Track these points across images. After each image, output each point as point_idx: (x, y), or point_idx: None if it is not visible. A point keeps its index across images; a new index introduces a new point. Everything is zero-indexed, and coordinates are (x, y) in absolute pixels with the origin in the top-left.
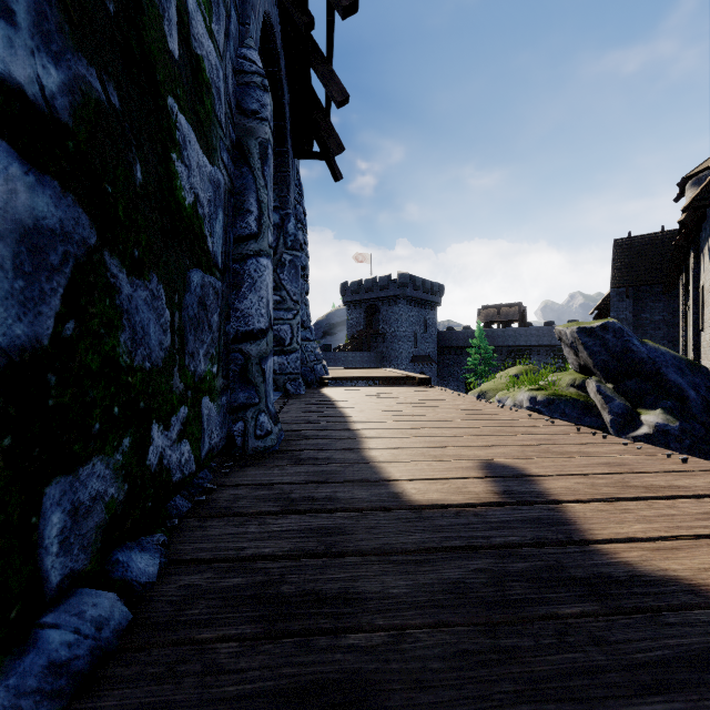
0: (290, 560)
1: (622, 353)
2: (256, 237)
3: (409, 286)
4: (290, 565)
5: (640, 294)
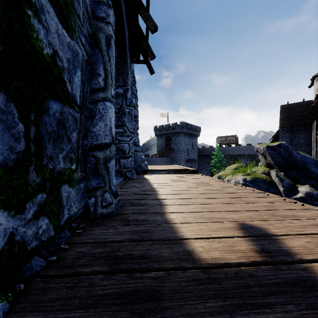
0: None
1: (288, 158)
2: (103, 90)
3: (185, 127)
4: None
5: (293, 130)
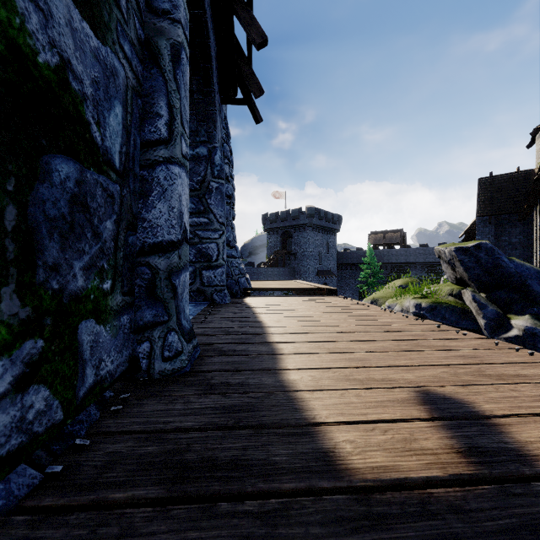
0: None
1: (493, 268)
2: (167, 143)
3: (315, 217)
4: None
5: (500, 221)
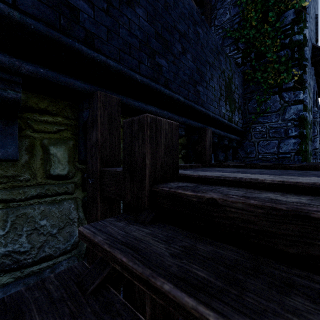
0: None
1: None
2: (316, 135)
3: None
4: None
5: None
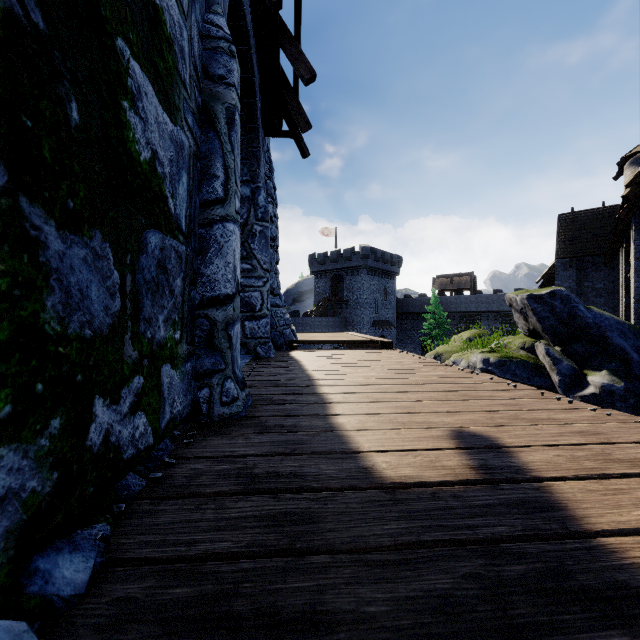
0: (247, 560)
1: (569, 318)
2: (223, 202)
3: (371, 258)
4: (246, 567)
5: (583, 264)
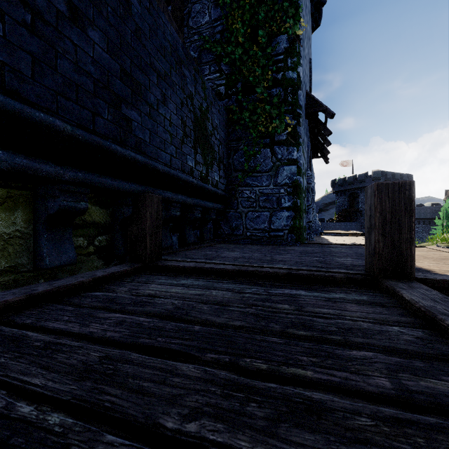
0: None
1: None
2: (310, 205)
3: (381, 179)
4: None
5: None
